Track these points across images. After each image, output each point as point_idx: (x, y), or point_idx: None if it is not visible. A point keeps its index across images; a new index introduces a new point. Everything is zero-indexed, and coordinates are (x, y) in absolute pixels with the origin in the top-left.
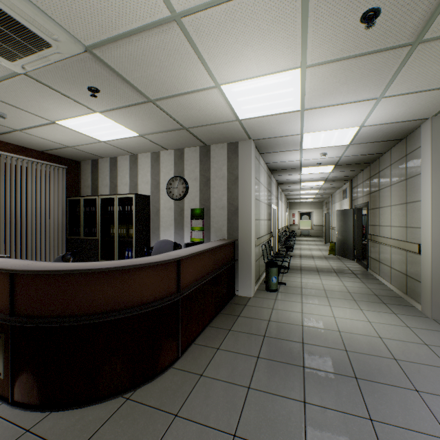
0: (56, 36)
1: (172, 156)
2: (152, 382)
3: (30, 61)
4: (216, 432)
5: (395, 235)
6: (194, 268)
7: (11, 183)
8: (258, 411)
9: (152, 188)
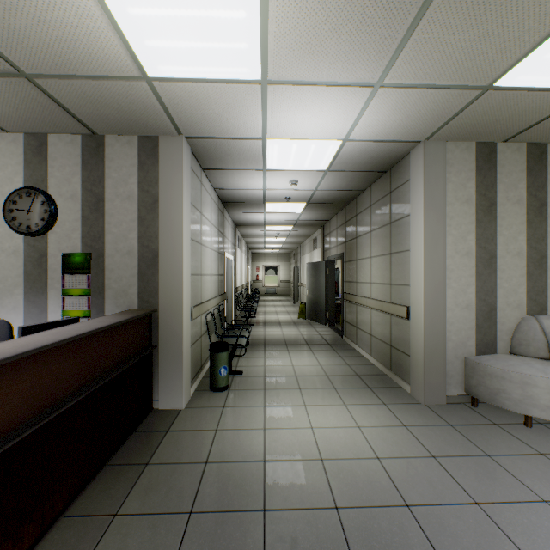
0: None
1: (19, 146)
2: None
3: None
4: None
5: (377, 294)
6: None
7: None
8: None
9: None
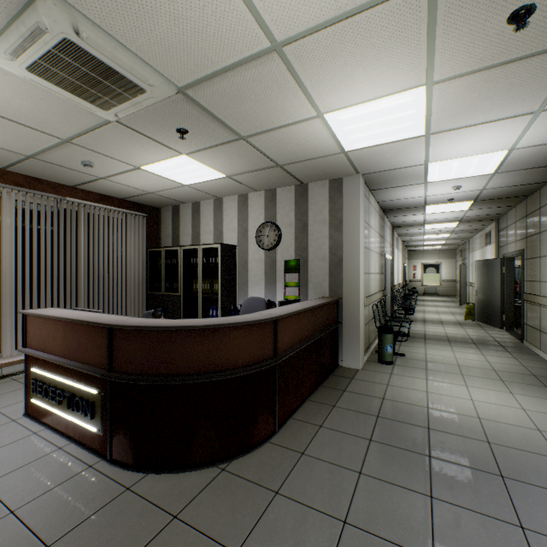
0: (151, 81)
1: (262, 198)
2: (248, 455)
3: (124, 108)
4: (323, 515)
5: None
6: (292, 330)
7: (94, 234)
8: (373, 500)
9: (239, 236)
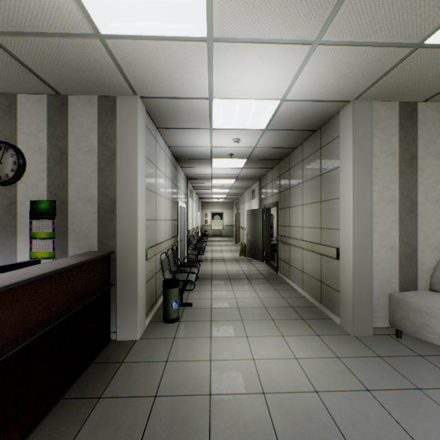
0: None
1: None
2: None
3: None
4: None
5: (308, 237)
6: None
7: None
8: None
9: None
